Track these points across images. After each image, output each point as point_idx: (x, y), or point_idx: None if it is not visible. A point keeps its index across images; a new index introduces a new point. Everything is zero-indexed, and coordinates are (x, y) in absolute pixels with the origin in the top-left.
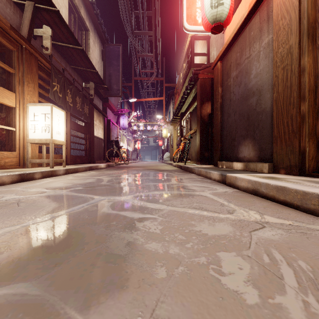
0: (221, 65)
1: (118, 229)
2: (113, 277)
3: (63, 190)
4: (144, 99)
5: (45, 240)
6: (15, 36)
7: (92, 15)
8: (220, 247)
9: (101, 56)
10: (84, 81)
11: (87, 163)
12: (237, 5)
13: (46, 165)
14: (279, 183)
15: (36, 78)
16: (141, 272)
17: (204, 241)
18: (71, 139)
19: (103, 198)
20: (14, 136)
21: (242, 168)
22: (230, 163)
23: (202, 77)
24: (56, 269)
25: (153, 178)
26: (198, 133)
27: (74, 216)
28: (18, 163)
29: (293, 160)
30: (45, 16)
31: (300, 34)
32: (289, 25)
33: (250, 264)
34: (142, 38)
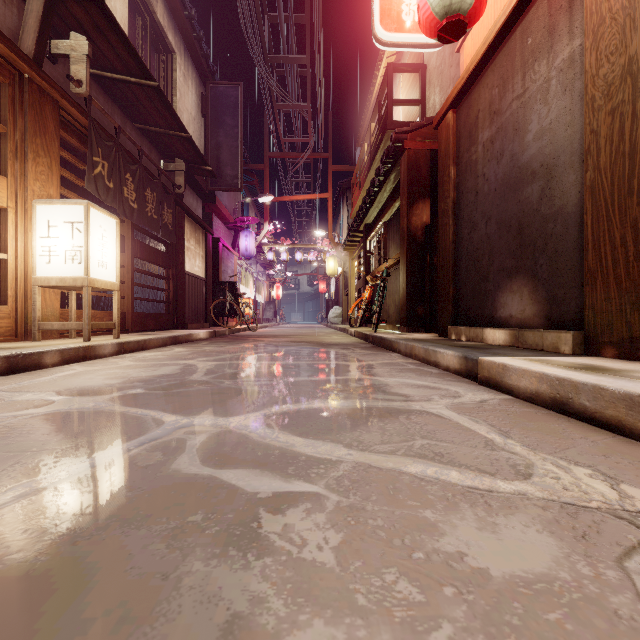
0: (455, 118)
1: (205, 547)
2: None
3: (97, 396)
4: (289, 198)
5: None
6: (6, 51)
7: (182, 19)
8: None
9: (200, 106)
10: (165, 158)
11: (170, 328)
12: None
13: (79, 333)
14: (632, 387)
15: (55, 145)
16: None
17: (489, 613)
18: (138, 278)
19: (187, 421)
20: (4, 271)
21: (508, 341)
22: (476, 331)
23: (412, 146)
24: None
25: (309, 363)
26: (402, 266)
27: (91, 486)
28: (12, 331)
29: (639, 325)
30: (75, 12)
31: None
32: (628, 9)
33: None
34: (285, 71)
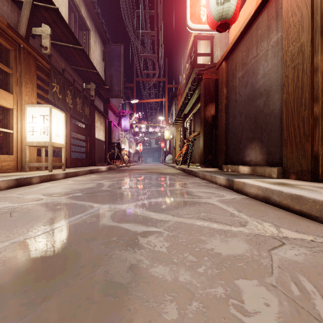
0: (226, 65)
1: (119, 247)
2: (113, 319)
3: (61, 196)
4: (146, 101)
5: (34, 263)
6: (13, 35)
7: (93, 14)
8: (238, 272)
9: (102, 56)
10: (85, 82)
11: (88, 166)
12: (242, 3)
13: (45, 168)
14: (294, 191)
15: (35, 78)
16: (147, 310)
17: (218, 263)
18: (71, 141)
19: (104, 206)
20: (12, 138)
21: (249, 172)
22: (235, 167)
23: (206, 77)
24: (43, 305)
25: (156, 182)
26: (201, 135)
27: (71, 229)
28: (15, 167)
29: (305, 164)
30: (44, 14)
31: (313, 31)
32: (300, 21)
33: (277, 297)
34: (144, 38)
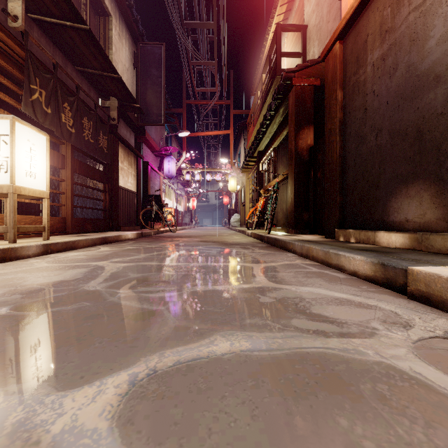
0: (342, 48)
1: None
2: None
3: None
4: (201, 134)
5: None
6: None
7: None
8: None
9: (132, 61)
10: (103, 97)
11: (106, 230)
12: None
13: (17, 235)
14: None
15: None
16: None
17: None
18: (85, 192)
19: None
20: None
21: (407, 245)
22: (367, 234)
23: (299, 83)
24: None
25: (214, 265)
26: (290, 181)
27: None
28: None
29: None
30: None
31: None
32: None
33: None
34: (197, 36)
